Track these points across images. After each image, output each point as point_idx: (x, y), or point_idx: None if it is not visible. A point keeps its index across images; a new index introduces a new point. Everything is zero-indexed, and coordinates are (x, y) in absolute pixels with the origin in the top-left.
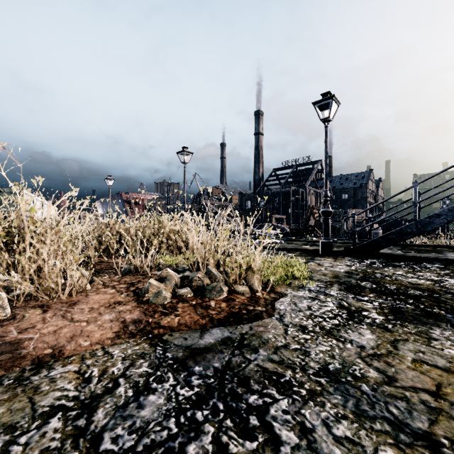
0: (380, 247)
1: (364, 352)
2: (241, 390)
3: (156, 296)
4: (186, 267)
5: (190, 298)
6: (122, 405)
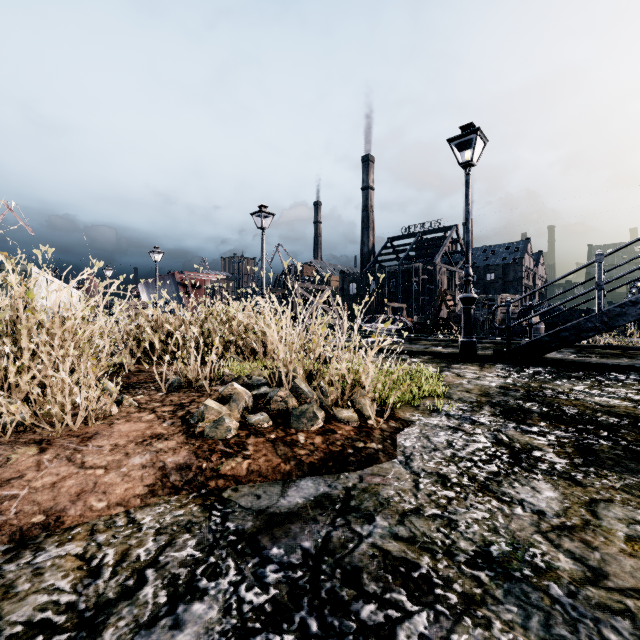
0: (547, 350)
1: (546, 523)
2: (348, 593)
3: (215, 426)
4: (263, 379)
5: (267, 429)
6: (146, 622)
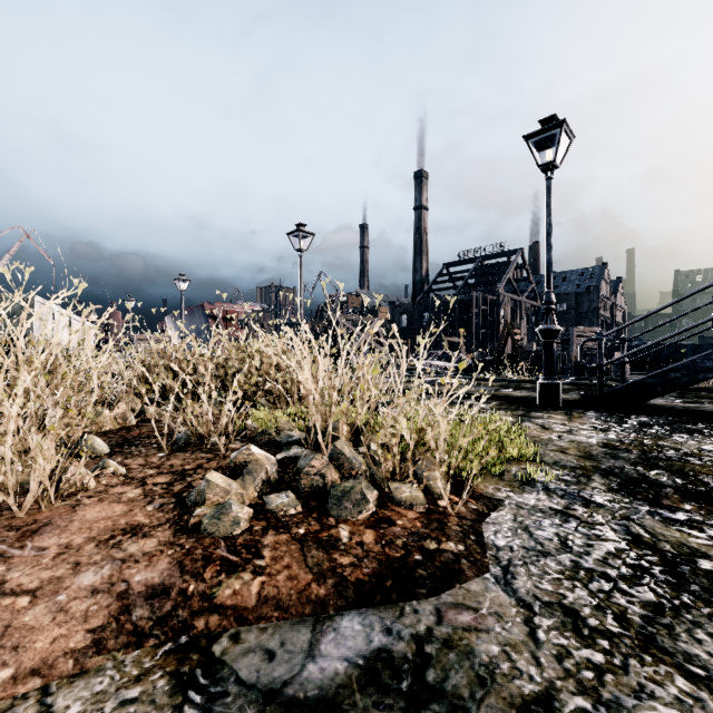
0: (651, 395)
1: None
2: None
3: (216, 515)
4: (295, 435)
5: (294, 517)
6: None
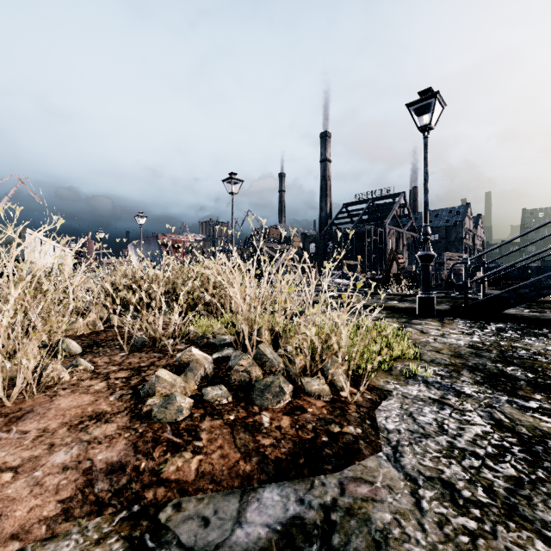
0: (506, 306)
1: None
2: None
3: (164, 404)
4: (228, 338)
5: (226, 406)
6: None
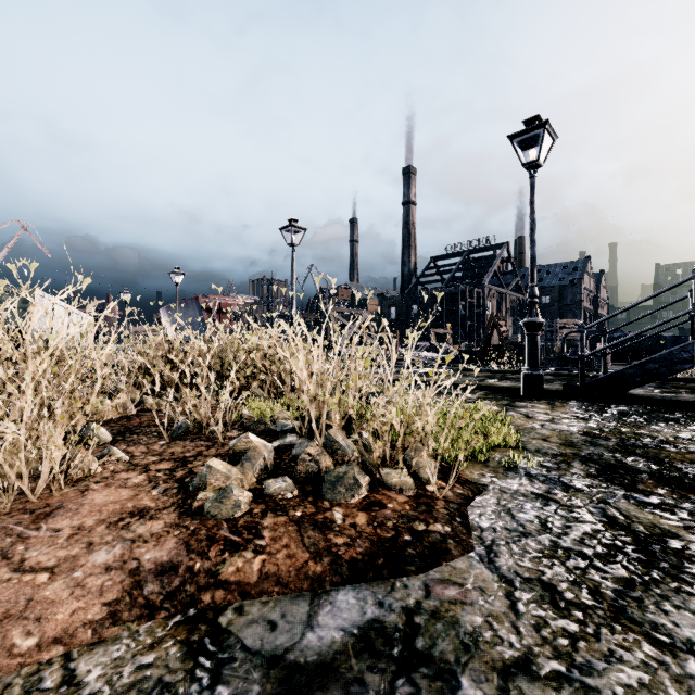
0: (631, 385)
1: None
2: None
3: (218, 499)
4: (290, 423)
5: (291, 501)
6: None
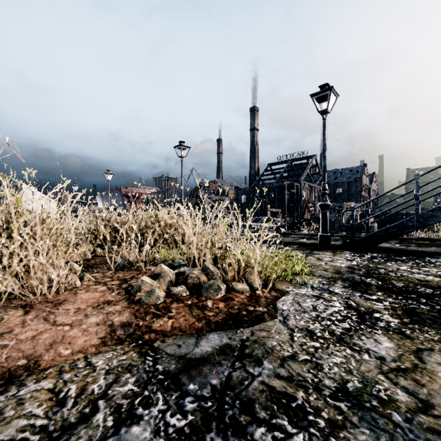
0: (380, 241)
1: (386, 366)
2: (245, 419)
3: (148, 295)
4: (182, 261)
5: (185, 297)
6: (98, 440)
